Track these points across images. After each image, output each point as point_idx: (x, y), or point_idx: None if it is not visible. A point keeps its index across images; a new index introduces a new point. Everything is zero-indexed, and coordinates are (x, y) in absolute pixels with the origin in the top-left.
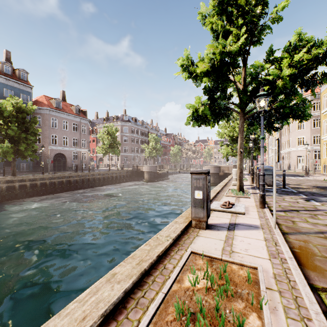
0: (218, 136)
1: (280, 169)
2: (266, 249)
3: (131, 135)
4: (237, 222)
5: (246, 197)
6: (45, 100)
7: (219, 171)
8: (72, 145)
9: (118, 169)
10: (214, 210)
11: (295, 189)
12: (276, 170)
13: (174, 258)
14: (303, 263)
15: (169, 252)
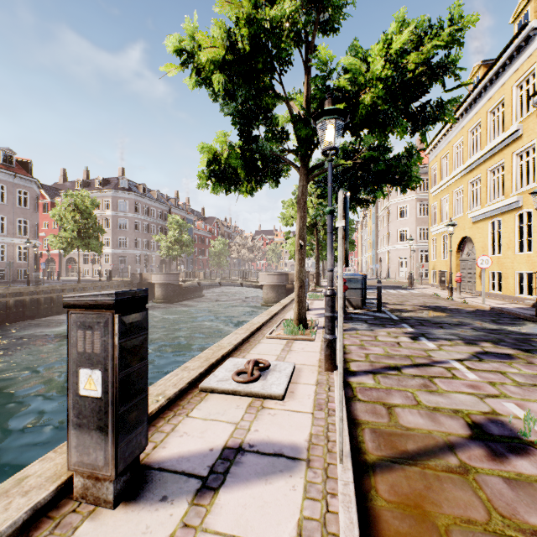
0: (283, 222)
1: (376, 278)
2: None
3: (134, 216)
4: (250, 439)
5: (306, 340)
6: None
7: (286, 281)
8: None
9: (100, 280)
10: (214, 390)
11: (395, 313)
12: (371, 279)
13: None
14: None
15: None
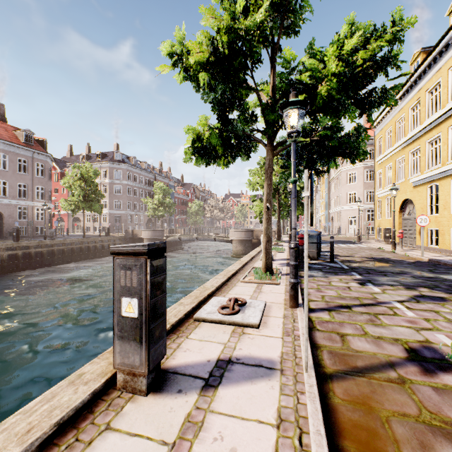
0: (250, 187)
1: (328, 234)
2: None
3: (127, 183)
4: (236, 354)
5: (273, 284)
6: None
7: (252, 237)
8: (17, 196)
9: (100, 236)
10: (204, 320)
11: (345, 263)
12: (324, 235)
13: None
14: None
15: None
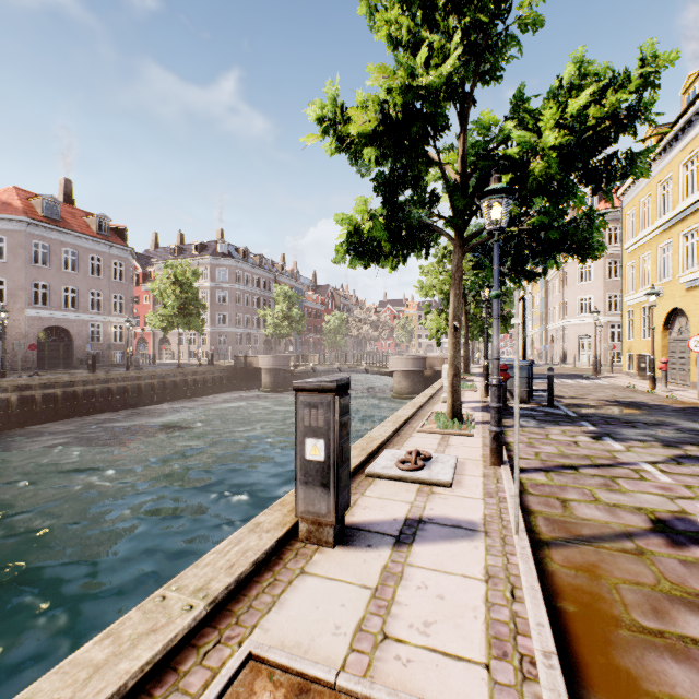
0: (421, 293)
1: (546, 363)
2: (484, 616)
3: (235, 287)
4: (428, 514)
5: (464, 435)
6: (18, 199)
7: (423, 367)
8: (89, 309)
9: (201, 365)
10: (380, 476)
11: (572, 409)
12: (539, 364)
13: (183, 688)
14: (583, 662)
15: (181, 659)
